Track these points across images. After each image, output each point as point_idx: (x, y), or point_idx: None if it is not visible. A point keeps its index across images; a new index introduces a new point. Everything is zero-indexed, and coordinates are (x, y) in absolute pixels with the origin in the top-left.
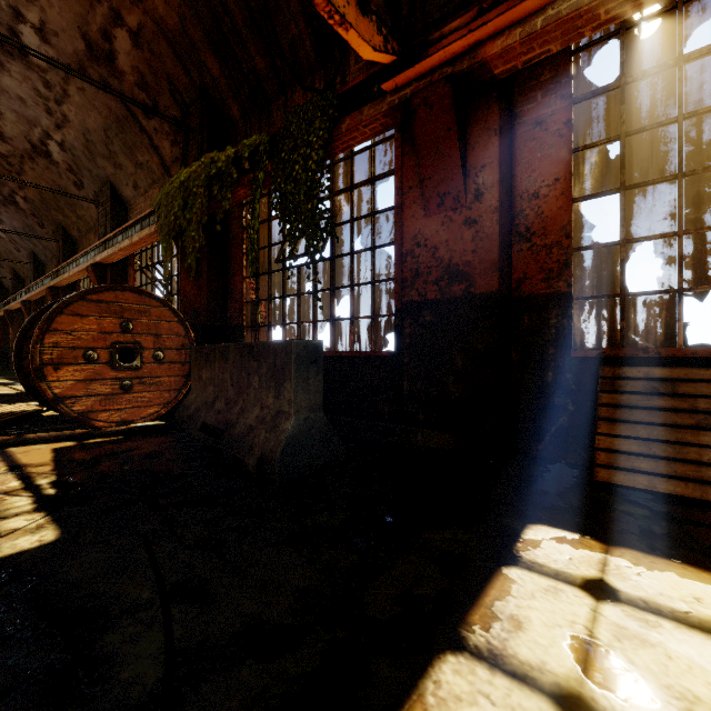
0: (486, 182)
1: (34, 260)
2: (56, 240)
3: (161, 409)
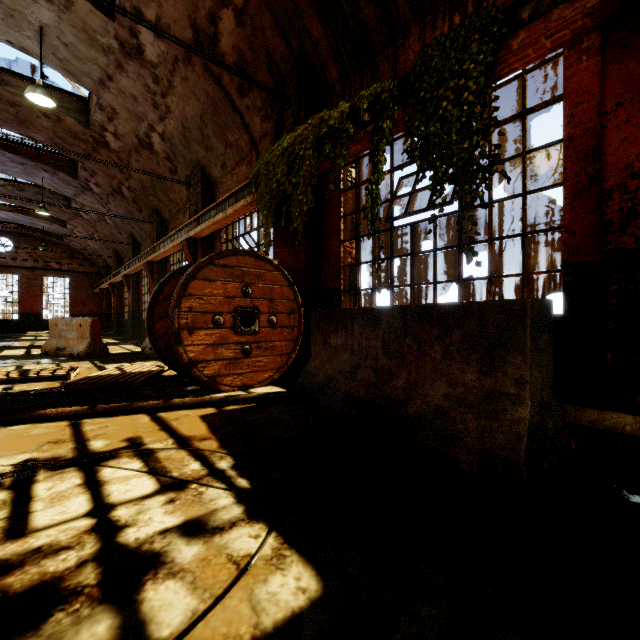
0: None
1: (133, 241)
2: (151, 222)
3: (274, 373)
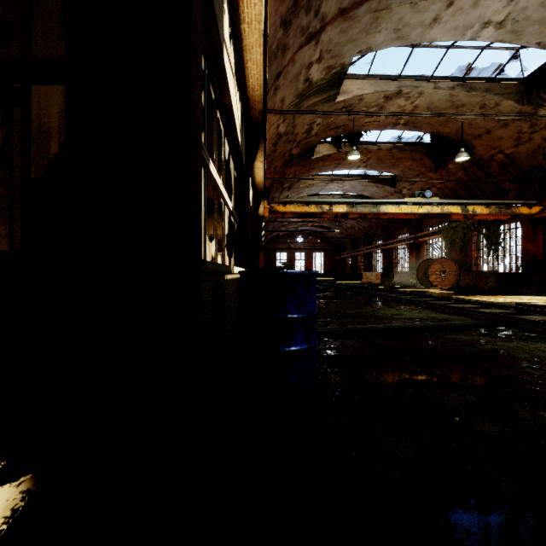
0: (539, 238)
1: (368, 237)
2: (383, 231)
3: (450, 286)
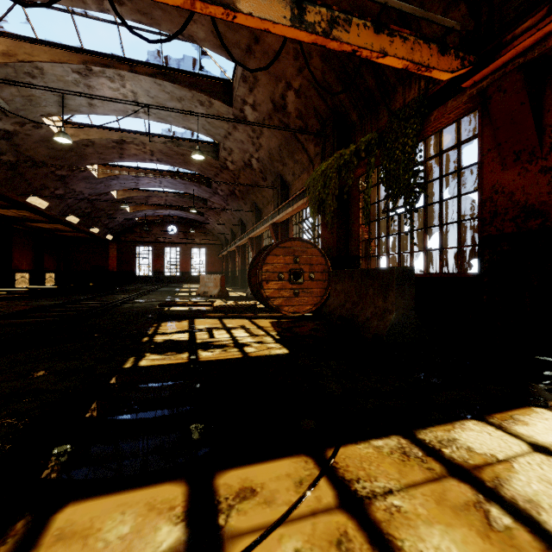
0: None
1: (241, 223)
2: (252, 211)
3: (313, 307)
